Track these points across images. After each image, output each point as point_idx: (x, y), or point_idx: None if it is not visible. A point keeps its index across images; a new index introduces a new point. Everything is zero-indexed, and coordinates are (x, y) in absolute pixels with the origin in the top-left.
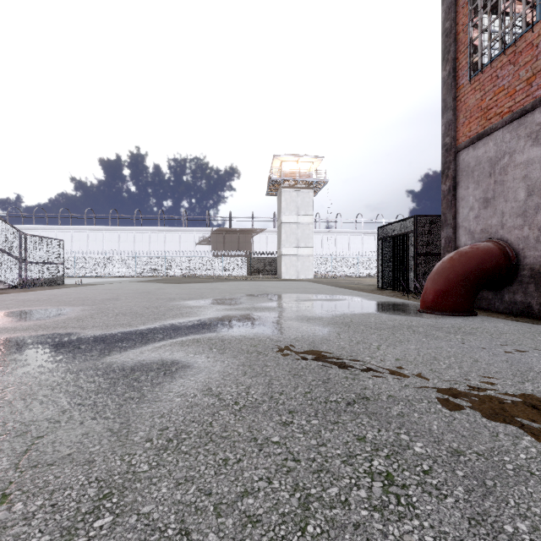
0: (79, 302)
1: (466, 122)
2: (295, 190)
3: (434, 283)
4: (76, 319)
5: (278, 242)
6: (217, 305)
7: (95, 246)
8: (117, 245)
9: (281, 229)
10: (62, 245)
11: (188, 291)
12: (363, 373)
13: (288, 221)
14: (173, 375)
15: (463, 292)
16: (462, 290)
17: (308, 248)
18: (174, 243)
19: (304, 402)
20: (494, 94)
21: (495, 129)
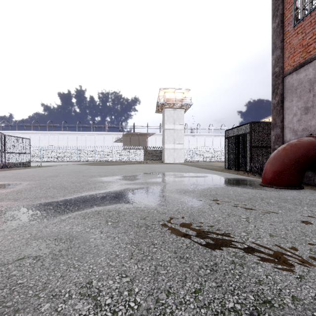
0: (30, 178)
1: (290, 56)
2: (173, 109)
3: (272, 166)
4: (17, 191)
5: (162, 140)
6: (121, 180)
7: (53, 143)
8: (66, 143)
9: (164, 133)
10: (29, 142)
11: (105, 170)
12: (247, 255)
13: (168, 128)
14: (60, 259)
15: (295, 172)
16: (294, 170)
17: (181, 144)
18: (100, 142)
19: (197, 313)
20: (313, 34)
21: (314, 58)
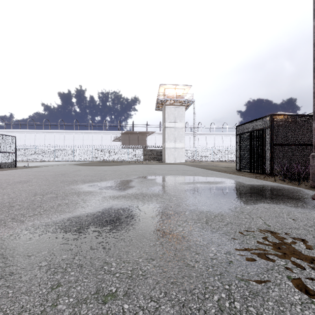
0: None
1: None
2: (173, 106)
3: None
4: None
5: (162, 139)
6: (108, 190)
7: (50, 142)
8: (63, 142)
9: (164, 131)
10: (14, 140)
11: (95, 173)
12: None
13: (169, 126)
14: None
15: None
16: None
17: (182, 143)
18: (98, 141)
19: None
20: None
21: None
